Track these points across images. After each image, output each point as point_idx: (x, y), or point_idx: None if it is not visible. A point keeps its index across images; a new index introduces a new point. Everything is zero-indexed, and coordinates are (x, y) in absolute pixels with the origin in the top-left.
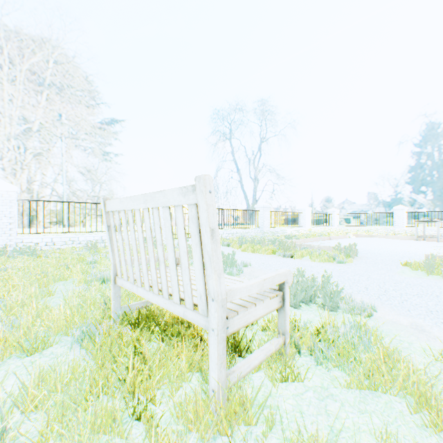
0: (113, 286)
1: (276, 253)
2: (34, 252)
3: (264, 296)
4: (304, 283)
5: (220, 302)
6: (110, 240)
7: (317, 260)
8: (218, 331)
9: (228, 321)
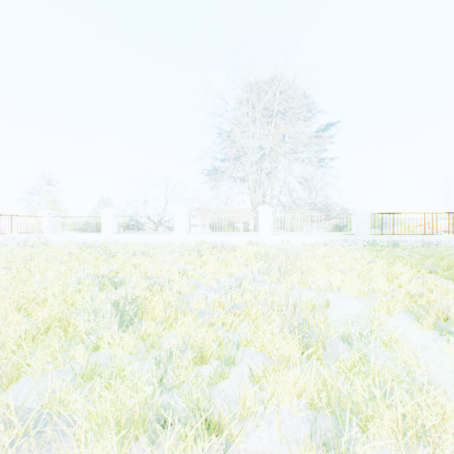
0: None
1: None
2: (396, 245)
3: None
4: None
5: None
6: None
7: None
8: None
9: None
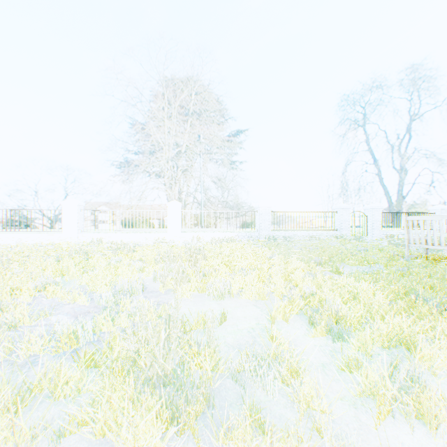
0: (407, 247)
1: None
2: (290, 240)
3: None
4: None
5: None
6: (406, 230)
7: None
8: None
9: None
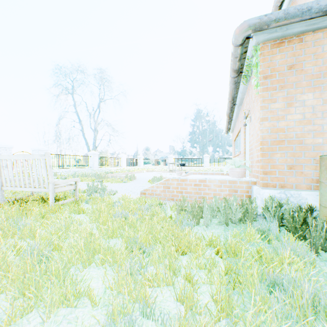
0: (1, 190)
1: (95, 181)
2: None
3: (69, 185)
4: (94, 187)
5: (53, 183)
6: None
7: (114, 182)
8: (52, 190)
9: (55, 189)
